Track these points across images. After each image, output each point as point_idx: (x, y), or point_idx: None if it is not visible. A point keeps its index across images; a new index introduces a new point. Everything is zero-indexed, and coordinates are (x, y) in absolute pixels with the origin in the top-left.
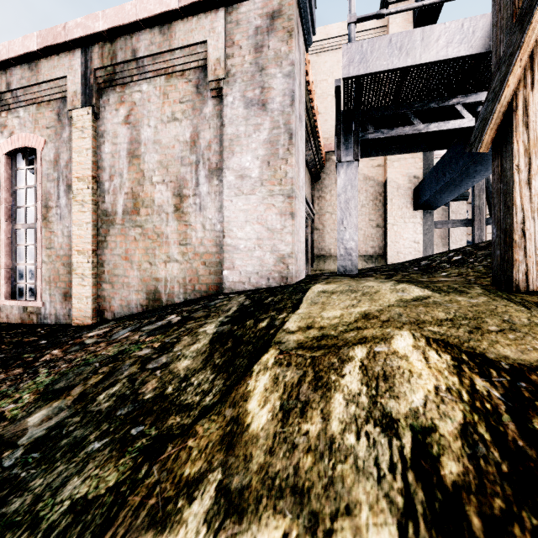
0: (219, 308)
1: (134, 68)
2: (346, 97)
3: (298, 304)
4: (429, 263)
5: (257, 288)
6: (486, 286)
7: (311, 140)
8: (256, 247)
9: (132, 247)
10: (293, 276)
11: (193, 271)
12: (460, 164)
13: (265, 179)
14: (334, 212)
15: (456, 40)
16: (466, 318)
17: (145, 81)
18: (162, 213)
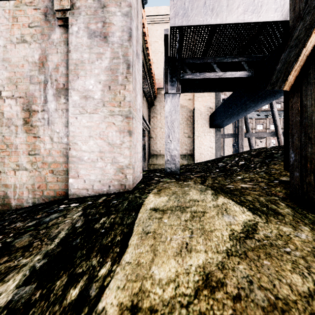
0: (49, 230)
1: None
2: (172, 46)
3: (128, 236)
4: (225, 165)
5: (99, 195)
6: (285, 200)
7: (147, 78)
8: (99, 159)
9: None
10: (131, 184)
11: (42, 179)
12: (242, 101)
13: (106, 101)
14: (163, 127)
15: (250, 10)
16: None
17: None
18: (11, 125)
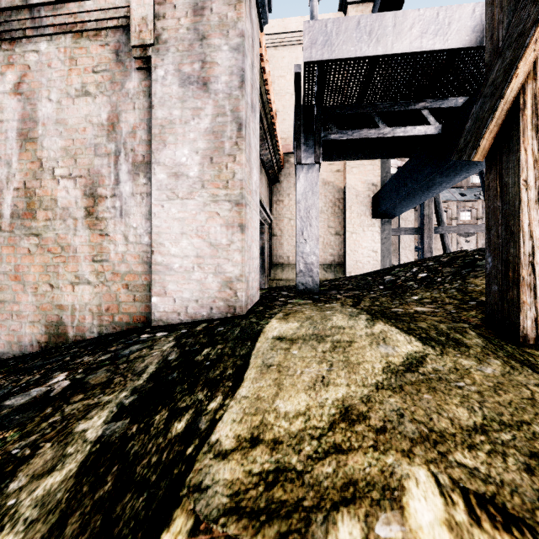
0: (132, 364)
1: (26, 18)
2: (307, 90)
3: (243, 369)
4: (394, 280)
5: (196, 321)
6: (479, 328)
7: (268, 138)
8: (195, 267)
9: (25, 263)
10: (243, 305)
11: (112, 297)
12: (424, 174)
13: (206, 180)
14: (293, 217)
15: (430, 31)
16: (503, 423)
17: (43, 39)
18: (68, 218)
